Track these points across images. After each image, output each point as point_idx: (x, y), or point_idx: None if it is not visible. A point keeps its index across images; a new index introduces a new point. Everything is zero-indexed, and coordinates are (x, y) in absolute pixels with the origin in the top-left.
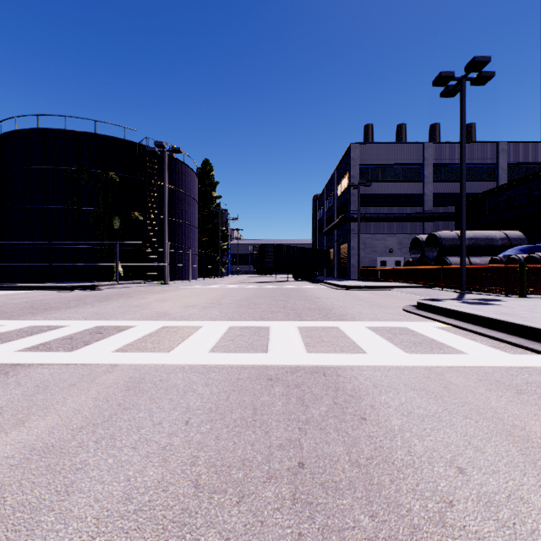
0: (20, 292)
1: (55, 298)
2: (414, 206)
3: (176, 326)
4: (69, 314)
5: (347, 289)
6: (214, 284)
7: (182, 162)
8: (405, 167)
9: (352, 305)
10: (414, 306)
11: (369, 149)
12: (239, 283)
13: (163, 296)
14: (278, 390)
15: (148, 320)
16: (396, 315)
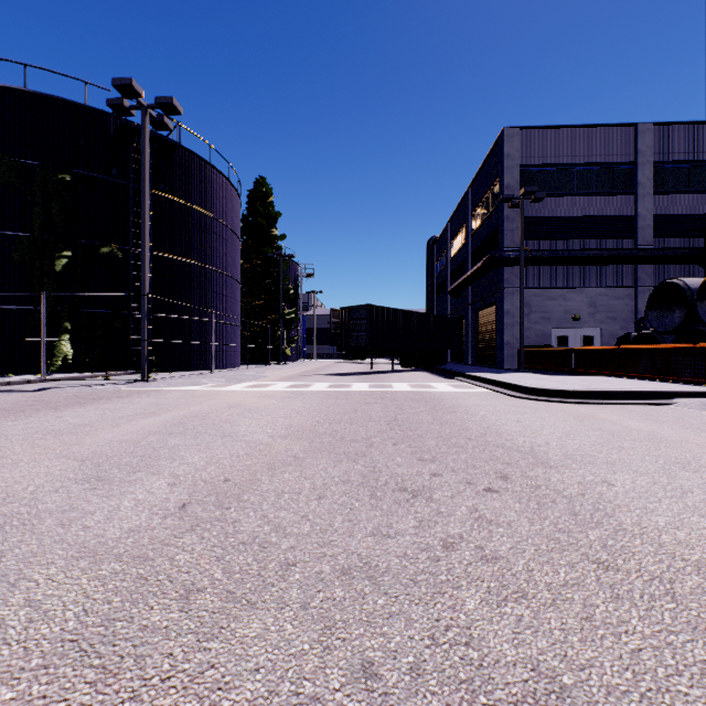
0: None
1: None
2: (618, 238)
3: None
4: None
5: (551, 399)
6: (250, 379)
7: (205, 162)
8: (601, 170)
9: None
10: None
11: (537, 138)
12: (302, 377)
13: (3, 435)
14: None
15: None
16: None
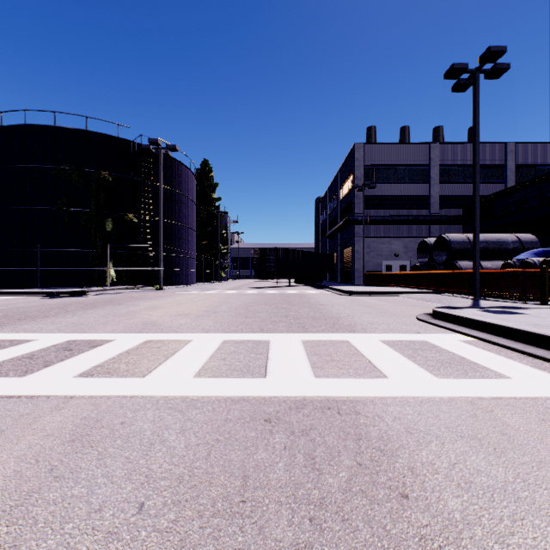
0: (1, 299)
1: (36, 306)
2: (420, 209)
3: (161, 340)
4: (43, 325)
5: (352, 295)
6: (212, 289)
7: (179, 162)
8: (411, 168)
9: (360, 313)
10: (429, 314)
11: (374, 149)
12: (239, 288)
13: (155, 303)
14: (279, 439)
15: (130, 333)
16: (412, 326)
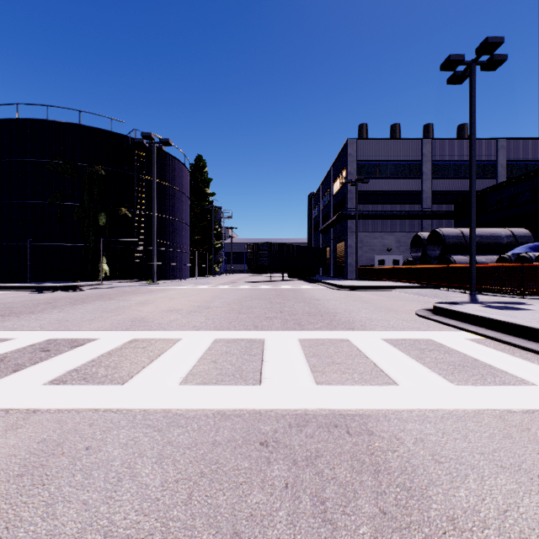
0: None
1: (24, 301)
2: (413, 204)
3: (148, 339)
4: (26, 322)
5: (346, 289)
6: (206, 284)
7: (173, 157)
8: (403, 164)
9: (357, 309)
10: (429, 310)
11: (367, 144)
12: (233, 283)
13: (147, 298)
14: (278, 472)
15: (116, 330)
16: (413, 322)
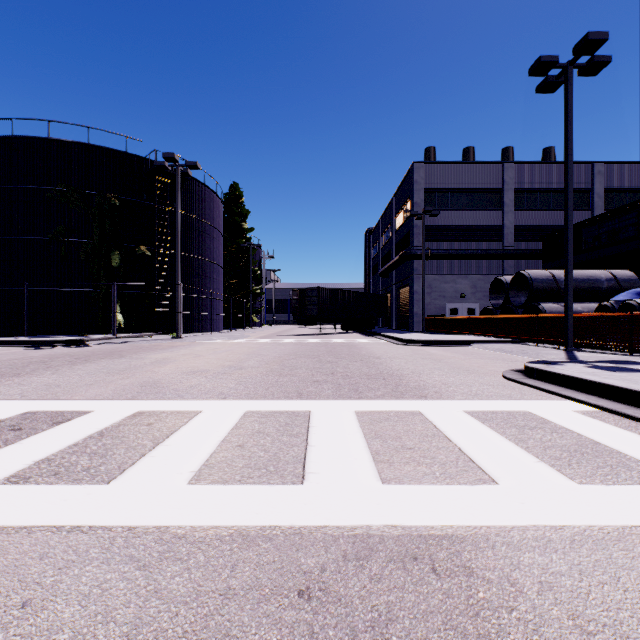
0: None
1: (13, 359)
2: (491, 241)
3: (157, 412)
4: (4, 388)
5: (413, 344)
6: (241, 337)
7: (202, 184)
8: (480, 193)
9: (428, 370)
10: (519, 371)
11: (436, 169)
12: (274, 336)
13: (167, 355)
14: None
15: (118, 400)
16: (501, 388)
